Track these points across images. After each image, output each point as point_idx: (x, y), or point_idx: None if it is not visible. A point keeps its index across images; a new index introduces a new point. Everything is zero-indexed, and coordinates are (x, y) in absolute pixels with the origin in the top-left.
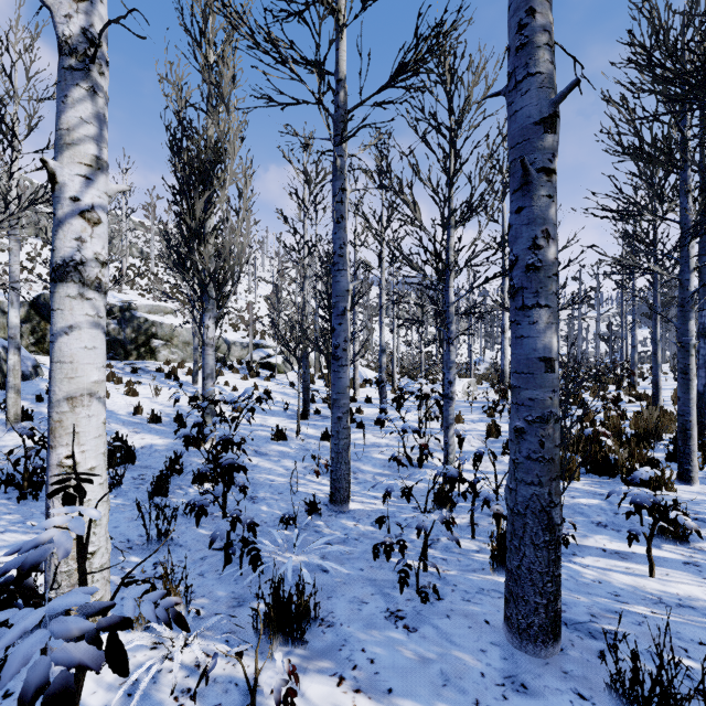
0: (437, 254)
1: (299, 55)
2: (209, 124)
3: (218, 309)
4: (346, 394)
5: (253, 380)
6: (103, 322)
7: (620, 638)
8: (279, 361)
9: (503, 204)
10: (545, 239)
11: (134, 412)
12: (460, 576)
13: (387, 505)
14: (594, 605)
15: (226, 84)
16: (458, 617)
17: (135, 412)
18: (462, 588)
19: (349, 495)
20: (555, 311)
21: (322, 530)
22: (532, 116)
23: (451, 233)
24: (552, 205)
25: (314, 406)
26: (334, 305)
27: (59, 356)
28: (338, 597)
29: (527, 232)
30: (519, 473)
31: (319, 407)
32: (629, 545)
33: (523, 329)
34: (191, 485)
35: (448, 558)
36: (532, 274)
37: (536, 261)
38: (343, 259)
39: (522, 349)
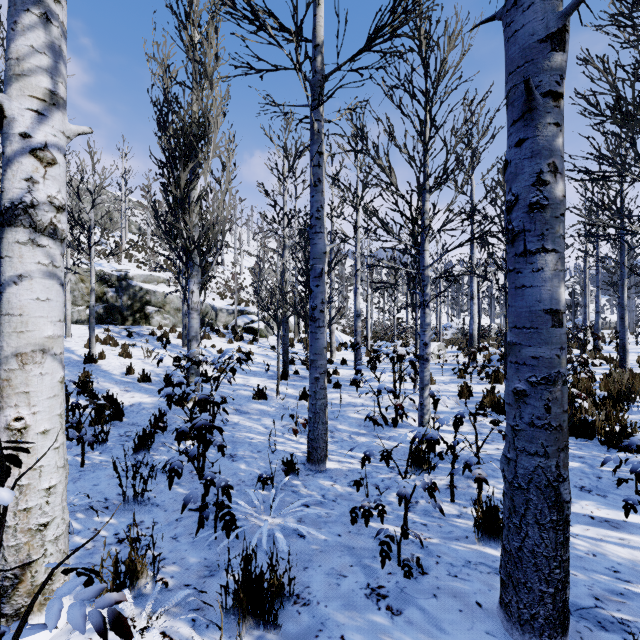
0: (413, 217)
1: (277, 22)
2: (193, 100)
3: (203, 275)
4: (324, 355)
5: (237, 343)
6: (59, 272)
7: (635, 630)
8: (262, 326)
9: (472, 177)
10: (552, 174)
11: (126, 372)
12: (443, 545)
13: (365, 468)
14: (594, 584)
15: (210, 62)
16: (446, 597)
17: (127, 372)
18: (447, 560)
19: (326, 455)
20: (562, 257)
21: (299, 490)
22: (536, 33)
23: (426, 197)
24: (559, 135)
25: (294, 367)
26: (312, 267)
27: (7, 308)
28: (314, 568)
29: (530, 166)
30: (519, 442)
31: (298, 368)
32: (626, 516)
33: (525, 277)
34: (174, 443)
35: (428, 524)
36: (536, 213)
37: (542, 199)
38: (320, 222)
39: (523, 300)
